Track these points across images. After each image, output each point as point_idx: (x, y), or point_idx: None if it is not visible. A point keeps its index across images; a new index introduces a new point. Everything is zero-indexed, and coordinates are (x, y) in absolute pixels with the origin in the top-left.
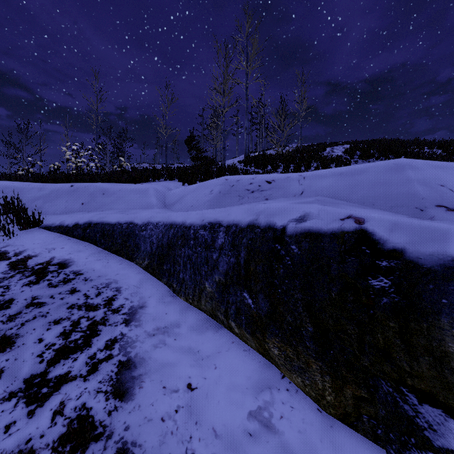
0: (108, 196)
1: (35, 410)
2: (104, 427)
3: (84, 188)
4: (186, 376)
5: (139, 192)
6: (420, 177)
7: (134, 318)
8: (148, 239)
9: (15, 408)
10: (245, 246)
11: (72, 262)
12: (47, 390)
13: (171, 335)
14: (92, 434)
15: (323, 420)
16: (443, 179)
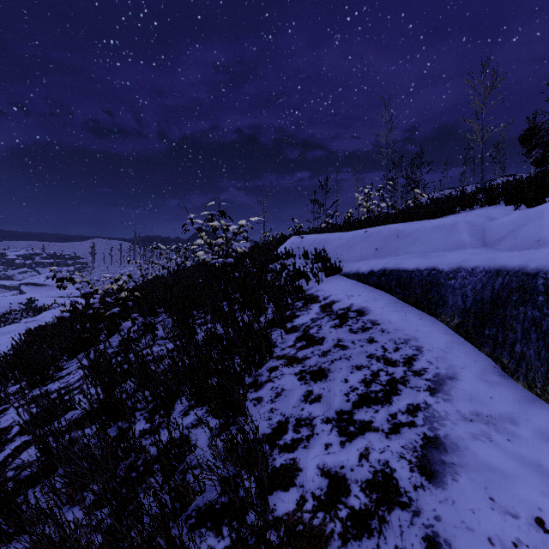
0: (403, 239)
1: (345, 442)
2: (409, 499)
3: (377, 232)
4: (533, 504)
5: (442, 229)
6: None
7: (441, 388)
8: (458, 290)
9: (331, 432)
10: None
11: (368, 311)
12: (353, 429)
13: (500, 430)
14: (397, 498)
15: None
16: None
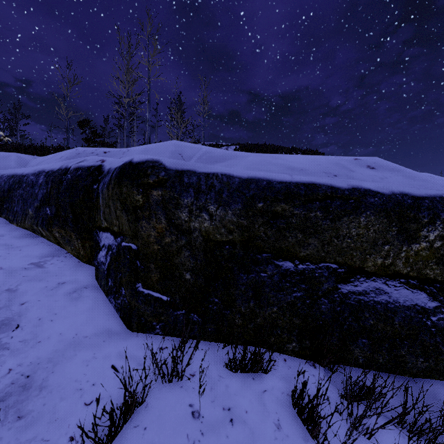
0: None
1: None
2: None
3: None
4: None
5: None
6: (173, 150)
7: None
8: None
9: None
10: (51, 181)
11: None
12: None
13: None
14: None
15: (78, 264)
16: (184, 151)
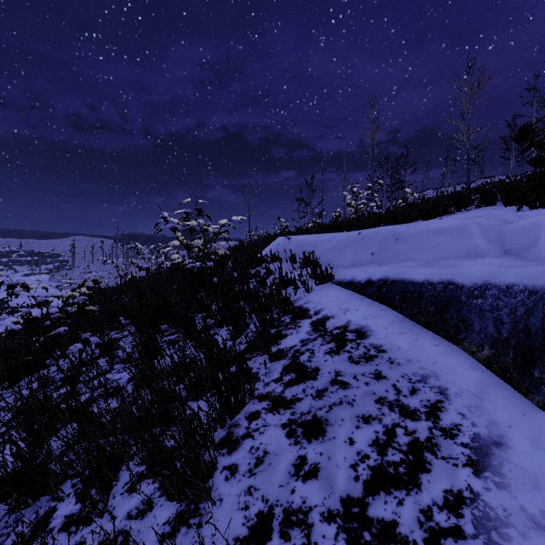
0: (403, 242)
1: None
2: None
3: (372, 234)
4: None
5: (450, 233)
6: None
7: (487, 462)
8: (489, 313)
9: (336, 542)
10: None
11: (369, 331)
12: (369, 538)
13: None
14: None
15: None
16: None
